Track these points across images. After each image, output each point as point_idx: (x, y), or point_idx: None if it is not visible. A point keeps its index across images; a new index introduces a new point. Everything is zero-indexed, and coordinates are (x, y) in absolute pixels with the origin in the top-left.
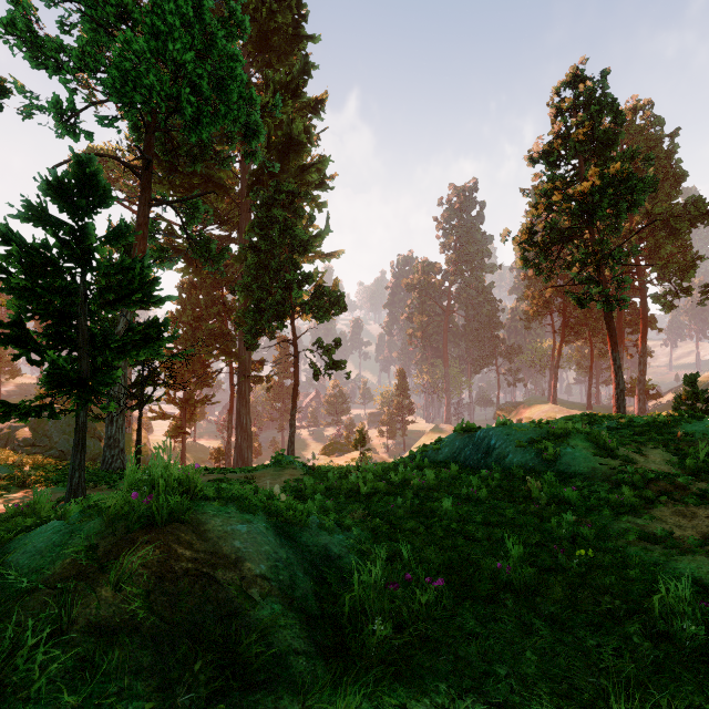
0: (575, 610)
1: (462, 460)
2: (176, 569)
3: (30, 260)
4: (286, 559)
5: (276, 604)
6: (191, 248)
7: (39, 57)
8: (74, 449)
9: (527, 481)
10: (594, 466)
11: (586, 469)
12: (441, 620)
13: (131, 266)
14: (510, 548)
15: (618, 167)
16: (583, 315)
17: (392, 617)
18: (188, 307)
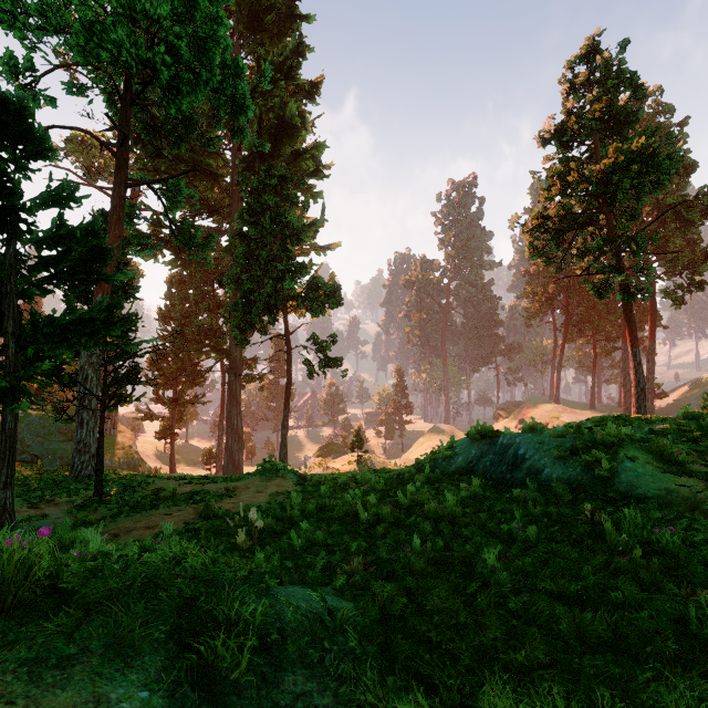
0: None
1: (481, 472)
2: None
3: None
4: None
5: None
6: (173, 235)
7: None
8: None
9: (585, 510)
10: (668, 488)
11: (658, 491)
12: None
13: (72, 233)
14: None
15: (642, 143)
16: (586, 311)
17: None
18: (177, 302)
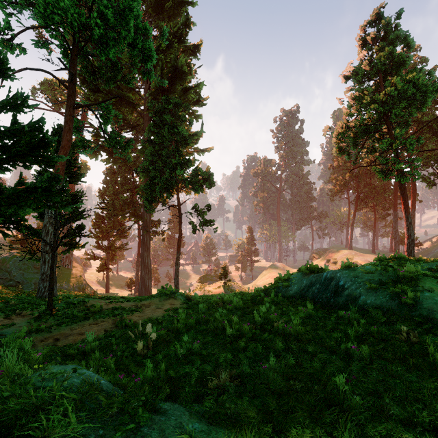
0: None
1: (311, 297)
2: None
3: None
4: None
5: None
6: (105, 140)
7: None
8: None
9: (402, 330)
10: None
11: None
12: None
13: (23, 128)
14: None
15: (414, 76)
16: (369, 191)
17: None
18: (110, 185)
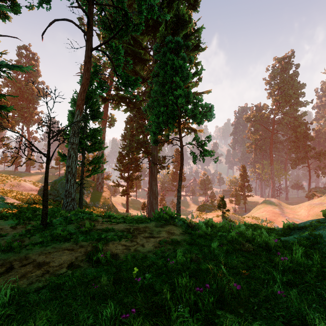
0: None
1: None
2: None
3: None
4: None
5: None
6: (118, 81)
7: None
8: None
9: None
10: None
11: None
12: None
13: None
14: None
15: None
16: None
17: None
18: (128, 130)
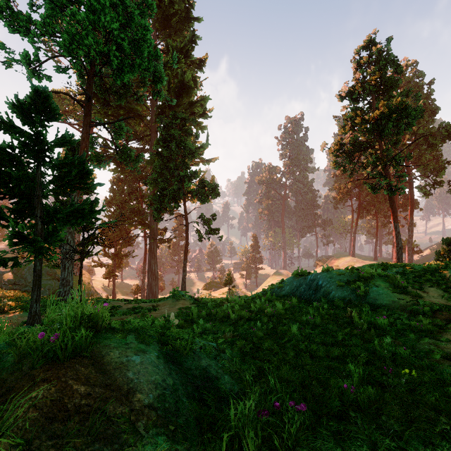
0: (414, 429)
1: (298, 294)
2: (69, 407)
3: (1, 157)
4: (172, 386)
5: (160, 435)
6: (117, 155)
7: (15, 25)
8: (33, 288)
9: (348, 311)
10: (393, 300)
11: (388, 302)
12: (306, 445)
13: (72, 162)
14: (352, 371)
15: (399, 101)
16: (371, 199)
17: (263, 441)
18: (117, 194)
